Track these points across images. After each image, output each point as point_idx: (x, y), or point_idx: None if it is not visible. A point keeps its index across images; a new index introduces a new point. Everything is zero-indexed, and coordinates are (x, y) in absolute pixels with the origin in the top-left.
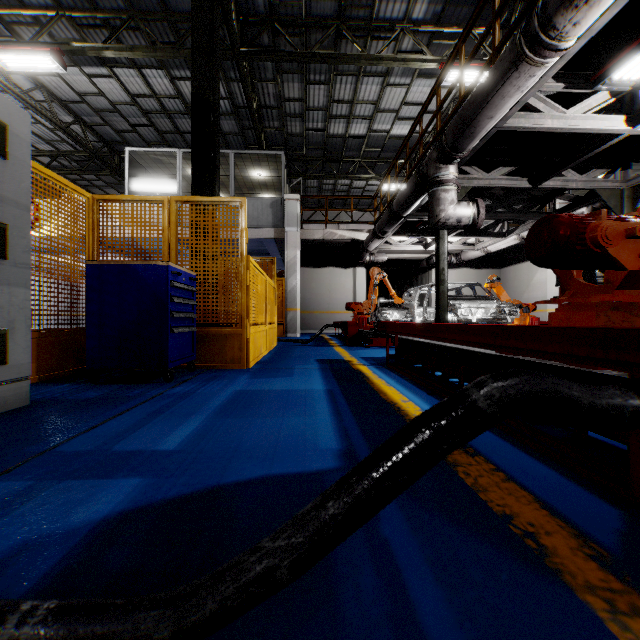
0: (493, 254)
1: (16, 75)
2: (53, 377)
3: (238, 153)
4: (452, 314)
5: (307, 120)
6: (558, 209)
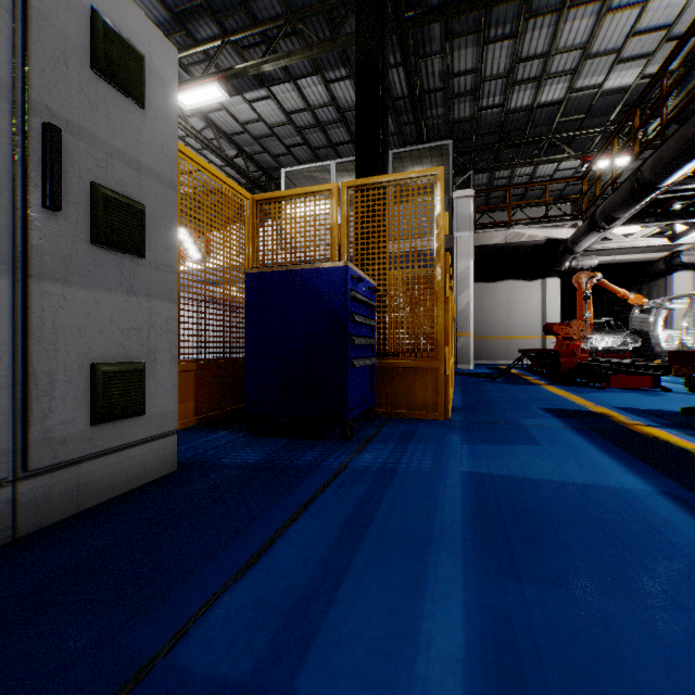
0: None
1: (192, 118)
2: (211, 418)
3: (396, 153)
4: None
5: (480, 96)
6: None
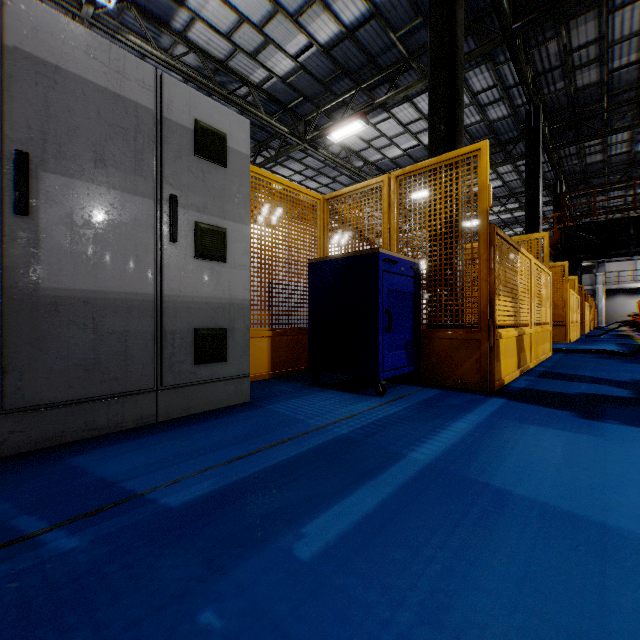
0: None
1: None
2: None
3: None
4: None
5: None
6: None
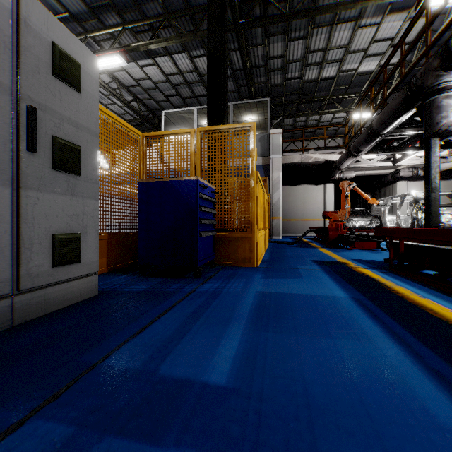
0: None
1: (102, 74)
2: (117, 268)
3: (235, 104)
4: None
5: (287, 72)
6: None
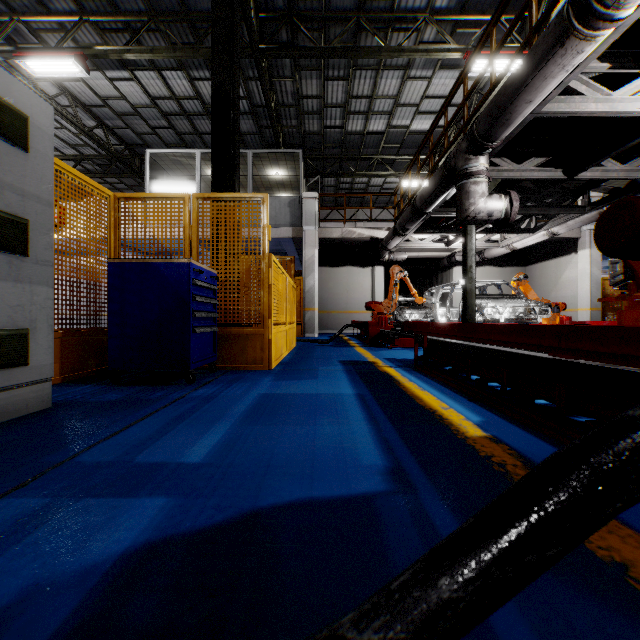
0: (518, 251)
1: (42, 81)
2: (75, 377)
3: (256, 152)
4: (477, 314)
5: (325, 117)
6: (593, 202)
